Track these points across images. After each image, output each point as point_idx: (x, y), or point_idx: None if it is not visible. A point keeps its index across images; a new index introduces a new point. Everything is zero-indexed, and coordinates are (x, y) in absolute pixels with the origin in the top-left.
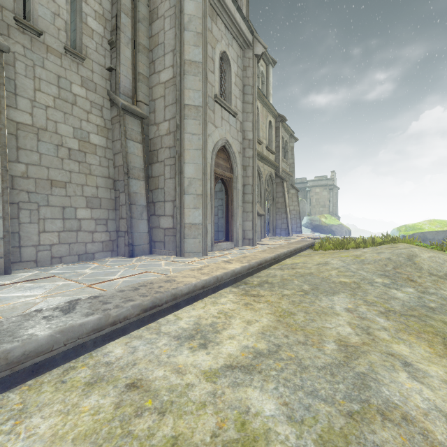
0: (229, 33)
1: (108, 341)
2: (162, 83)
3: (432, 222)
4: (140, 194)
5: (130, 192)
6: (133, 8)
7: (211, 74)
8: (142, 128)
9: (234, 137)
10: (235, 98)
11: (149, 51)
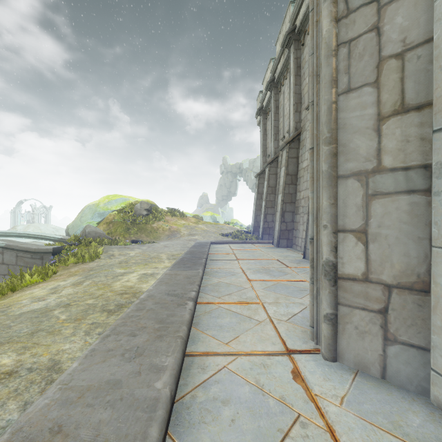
0: None
1: None
2: None
3: None
4: None
5: None
6: None
7: None
8: None
9: None
10: None
11: None
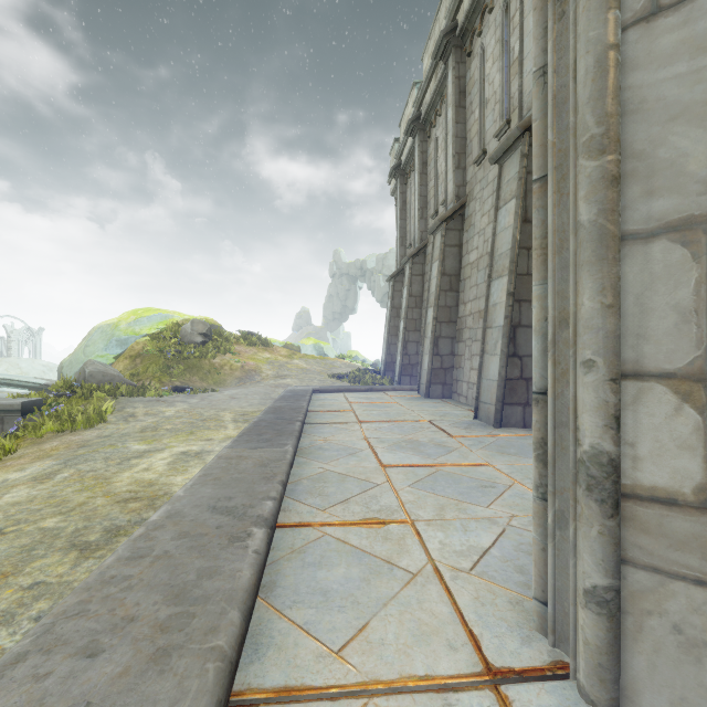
0: None
1: None
2: None
3: None
4: None
5: None
6: None
7: None
8: None
9: None
10: None
11: None
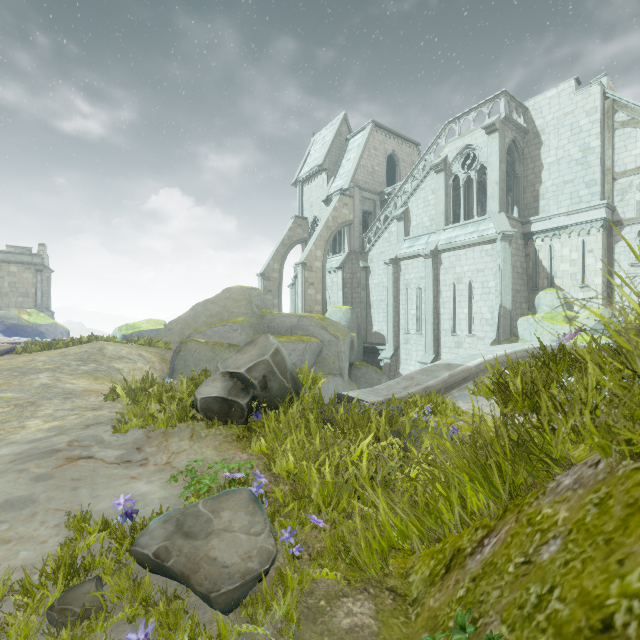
0: None
1: None
2: None
3: (150, 321)
4: None
5: None
6: None
7: None
8: None
9: None
10: None
11: None
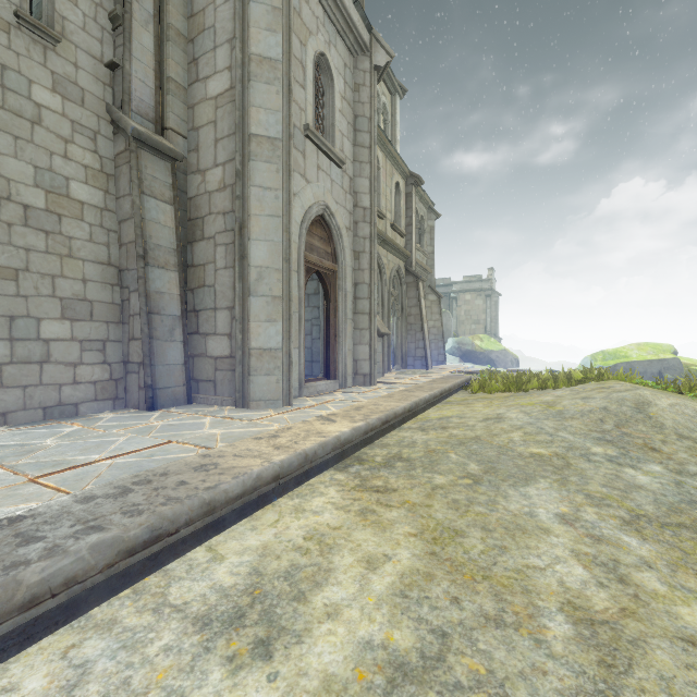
0: (331, 24)
1: (18, 649)
2: (211, 98)
3: (642, 346)
4: (170, 295)
5: (150, 291)
6: None
7: (299, 88)
8: (173, 176)
9: (339, 201)
10: (341, 135)
11: (188, 41)
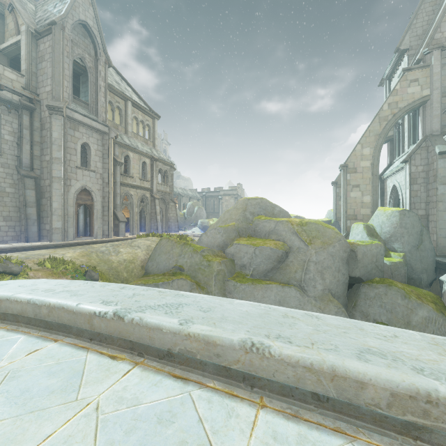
0: (90, 131)
1: (1, 253)
2: (47, 161)
3: None
4: (33, 214)
5: (27, 213)
6: (30, 125)
7: (74, 156)
8: (35, 182)
9: (94, 182)
10: (95, 162)
11: (41, 143)
